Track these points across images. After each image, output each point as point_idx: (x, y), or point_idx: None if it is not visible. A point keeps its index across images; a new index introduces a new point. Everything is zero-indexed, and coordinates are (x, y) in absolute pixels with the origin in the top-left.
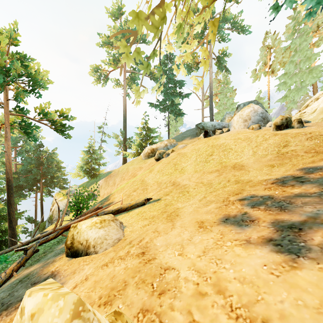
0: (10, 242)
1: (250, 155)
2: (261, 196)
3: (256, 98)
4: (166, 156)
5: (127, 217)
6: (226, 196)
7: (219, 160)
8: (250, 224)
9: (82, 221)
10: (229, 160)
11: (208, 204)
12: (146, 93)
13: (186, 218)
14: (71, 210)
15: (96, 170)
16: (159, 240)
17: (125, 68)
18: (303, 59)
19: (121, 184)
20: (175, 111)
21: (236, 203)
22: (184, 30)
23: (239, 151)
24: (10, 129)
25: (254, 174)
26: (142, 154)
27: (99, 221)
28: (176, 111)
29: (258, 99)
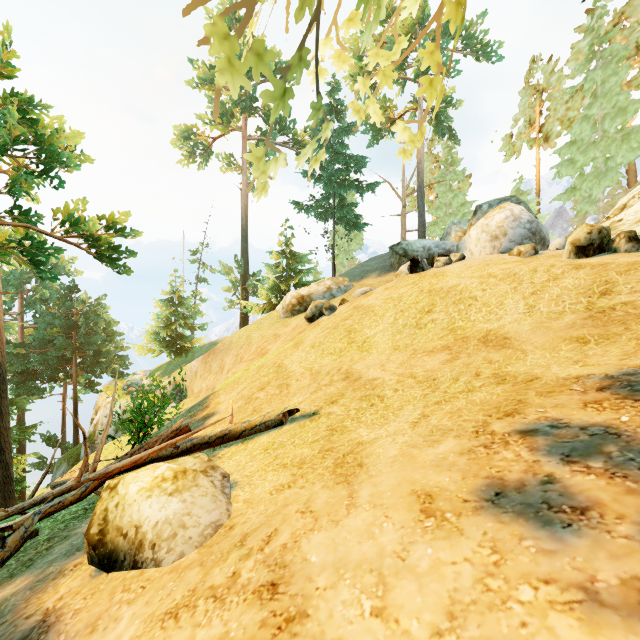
0: (1, 494)
1: (521, 312)
2: (580, 425)
3: (512, 193)
4: (330, 313)
5: (242, 457)
6: (481, 417)
7: (448, 323)
8: (577, 522)
9: (132, 472)
10: (472, 324)
11: (437, 437)
12: (283, 163)
13: (385, 476)
14: (124, 429)
15: (186, 339)
16: (317, 544)
17: (245, 131)
18: (609, 113)
19: (235, 371)
20: (347, 219)
21: (515, 441)
22: (379, 2)
23: (495, 304)
24: (2, 256)
25: (538, 360)
26: (280, 306)
27: (171, 474)
28: (350, 220)
29: (516, 194)
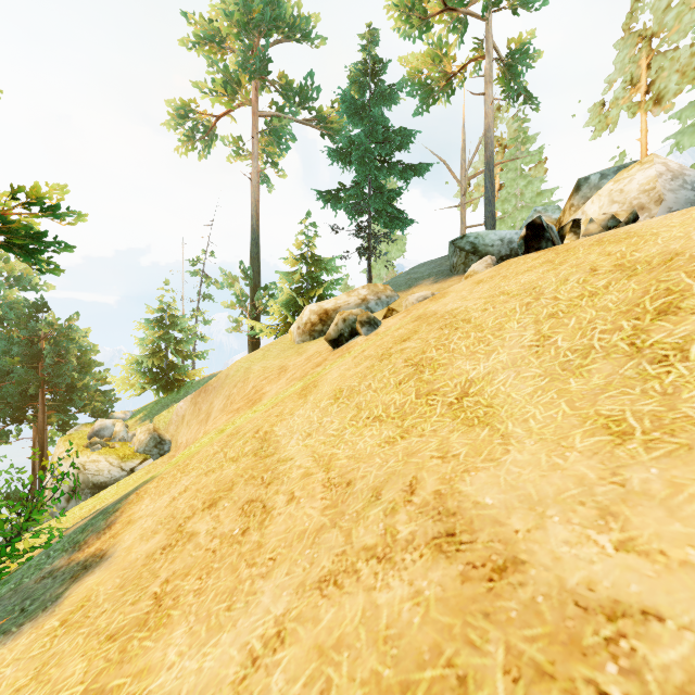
0: None
1: None
2: None
3: None
4: (369, 330)
5: None
6: None
7: None
8: None
9: None
10: None
11: None
12: None
13: None
14: None
15: (179, 371)
16: None
17: (256, 105)
18: None
19: (208, 430)
20: (387, 213)
21: None
22: None
23: None
24: None
25: None
26: (294, 326)
27: None
28: (391, 214)
29: None
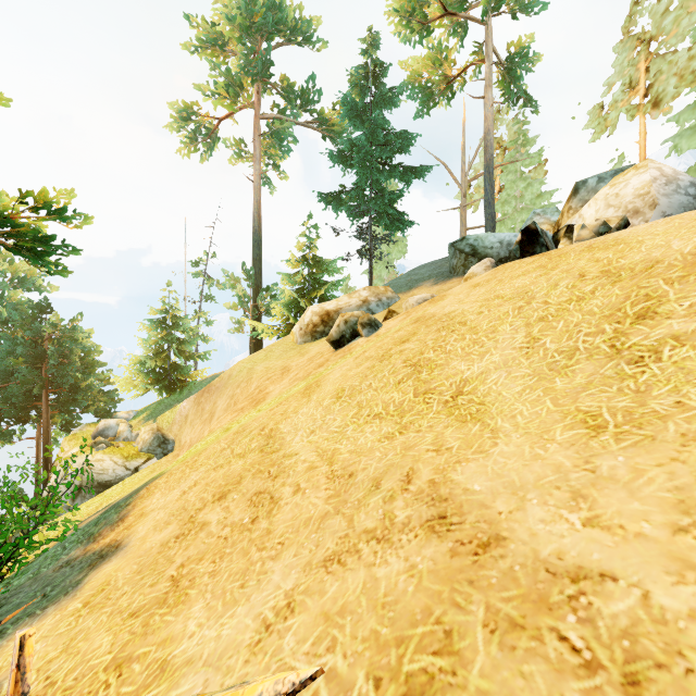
0: None
1: None
2: None
3: None
4: (370, 332)
5: None
6: None
7: None
8: None
9: None
10: None
11: None
12: None
13: None
14: None
15: (182, 371)
16: None
17: (258, 108)
18: None
19: (213, 428)
20: (388, 215)
21: None
22: None
23: None
24: None
25: None
26: (296, 327)
27: None
28: (392, 216)
29: None
